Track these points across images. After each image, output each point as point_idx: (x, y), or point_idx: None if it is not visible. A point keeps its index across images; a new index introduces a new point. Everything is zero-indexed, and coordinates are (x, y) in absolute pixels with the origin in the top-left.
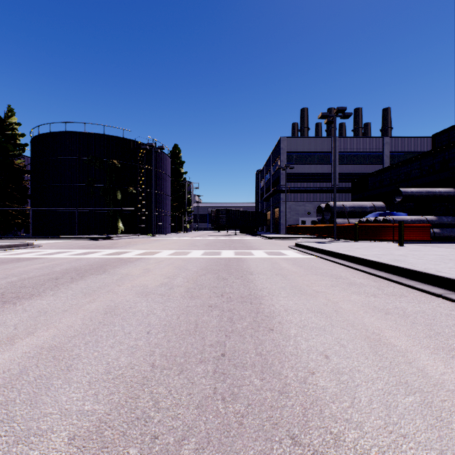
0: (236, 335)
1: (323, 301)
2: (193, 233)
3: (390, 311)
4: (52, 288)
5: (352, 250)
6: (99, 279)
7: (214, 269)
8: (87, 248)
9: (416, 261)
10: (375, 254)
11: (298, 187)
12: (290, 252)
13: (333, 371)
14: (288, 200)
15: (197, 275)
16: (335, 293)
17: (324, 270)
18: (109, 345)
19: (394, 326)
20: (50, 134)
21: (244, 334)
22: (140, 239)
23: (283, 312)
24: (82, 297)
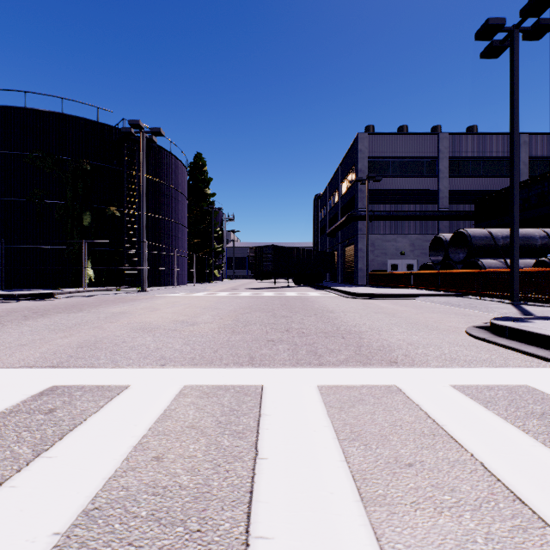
0: None
1: None
2: (223, 284)
3: None
4: None
5: None
6: None
7: None
8: None
9: None
10: None
11: (387, 211)
12: None
13: None
14: (371, 232)
15: None
16: None
17: None
18: None
19: None
20: None
21: None
22: (109, 297)
23: None
24: None
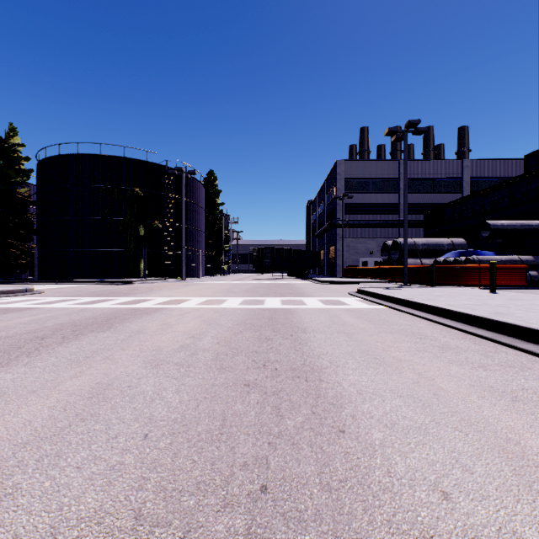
0: (286, 444)
1: (411, 376)
2: (232, 276)
3: (518, 396)
4: (31, 352)
5: (433, 299)
6: (99, 339)
7: (254, 325)
8: (98, 295)
9: (526, 314)
10: (465, 305)
11: (358, 220)
12: (352, 300)
13: (468, 534)
14: (347, 236)
15: (231, 333)
16: (425, 363)
17: (401, 326)
18: (75, 464)
19: (537, 426)
20: (60, 156)
21: (299, 441)
22: (166, 283)
23: (355, 396)
24: (66, 368)
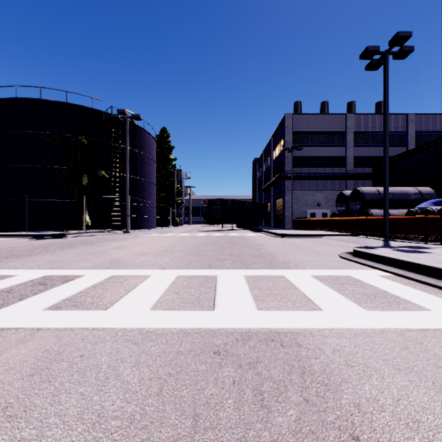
0: None
1: None
2: (183, 227)
3: None
4: None
5: None
6: None
7: None
8: None
9: None
10: None
11: (306, 172)
12: (382, 279)
13: None
14: (295, 188)
15: None
16: None
17: None
18: None
19: None
20: None
21: None
22: (104, 236)
23: None
24: None
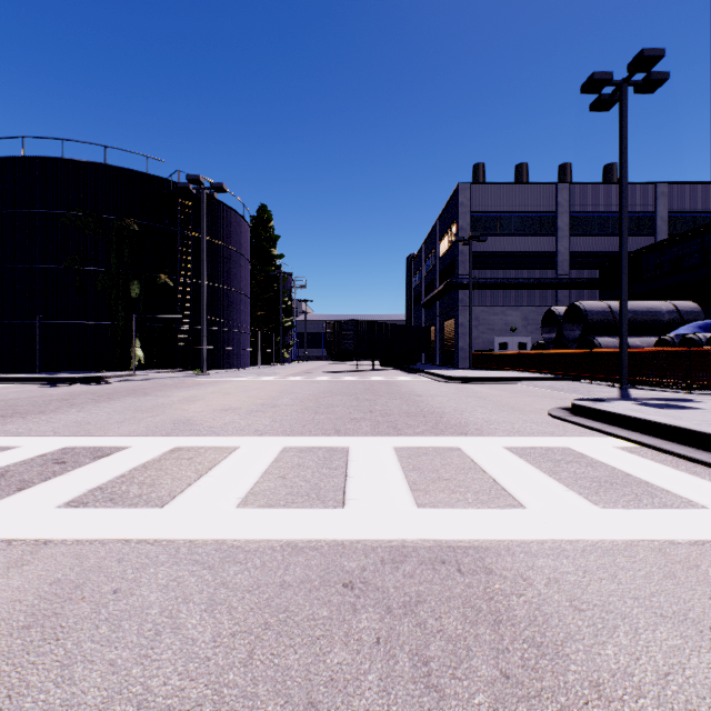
0: None
1: None
2: (294, 366)
3: None
4: None
5: None
6: None
7: None
8: None
9: None
10: None
11: (493, 278)
12: (622, 454)
13: None
14: (474, 303)
15: None
16: None
17: None
18: None
19: None
20: None
21: None
22: (166, 381)
23: None
24: None
